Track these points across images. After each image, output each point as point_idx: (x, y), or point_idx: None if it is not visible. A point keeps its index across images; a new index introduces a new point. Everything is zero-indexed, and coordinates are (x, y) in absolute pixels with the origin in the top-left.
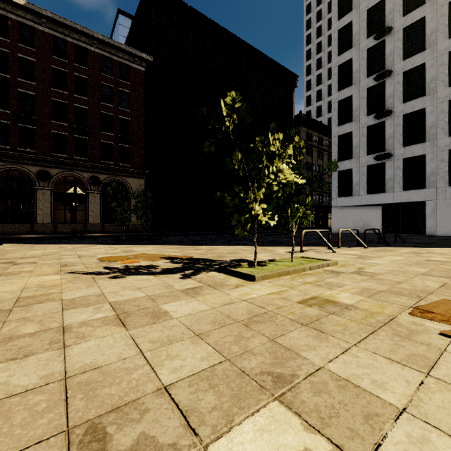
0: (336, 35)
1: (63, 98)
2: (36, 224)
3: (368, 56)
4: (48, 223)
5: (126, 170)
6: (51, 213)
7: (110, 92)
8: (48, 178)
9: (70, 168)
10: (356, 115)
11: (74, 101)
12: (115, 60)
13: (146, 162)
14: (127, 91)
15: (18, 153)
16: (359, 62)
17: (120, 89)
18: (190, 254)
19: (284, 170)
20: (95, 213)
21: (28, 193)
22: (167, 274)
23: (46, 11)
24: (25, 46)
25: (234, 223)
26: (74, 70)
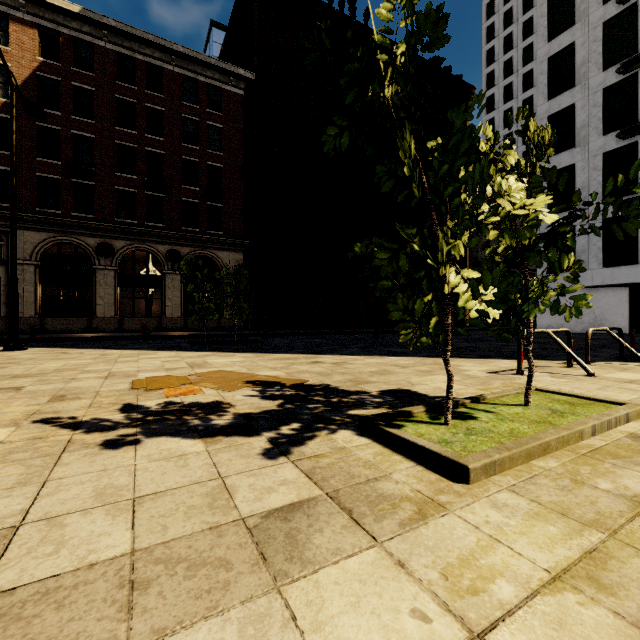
0: (545, 8)
1: (130, 140)
2: (95, 318)
3: (604, 34)
4: (111, 317)
5: (217, 239)
6: (115, 302)
7: (194, 129)
8: (112, 254)
9: (140, 238)
10: (583, 137)
11: (145, 143)
12: (202, 82)
13: (245, 228)
14: (218, 125)
15: (72, 219)
16: (587, 47)
17: (208, 123)
18: (302, 373)
19: (511, 192)
20: (174, 302)
21: (85, 275)
22: (237, 436)
23: (107, 19)
24: (81, 71)
25: (396, 315)
26: (145, 100)
